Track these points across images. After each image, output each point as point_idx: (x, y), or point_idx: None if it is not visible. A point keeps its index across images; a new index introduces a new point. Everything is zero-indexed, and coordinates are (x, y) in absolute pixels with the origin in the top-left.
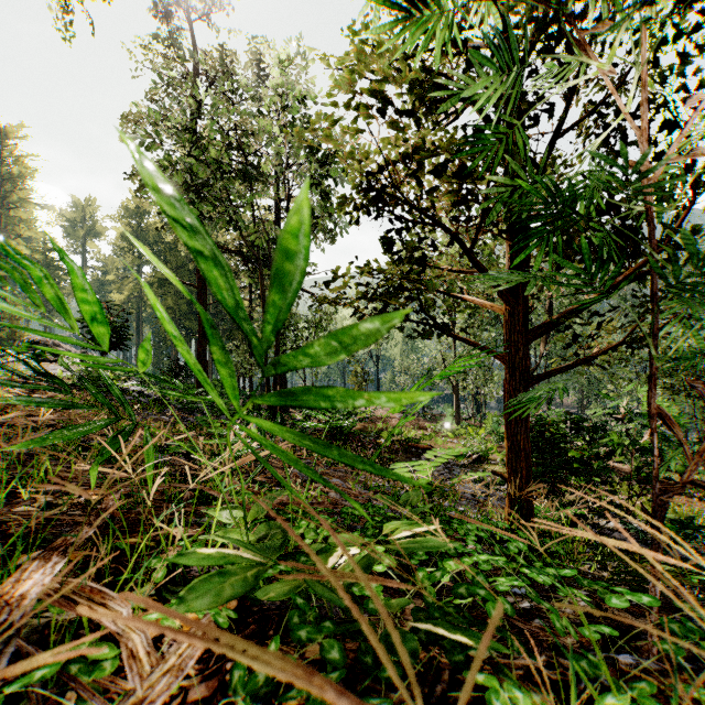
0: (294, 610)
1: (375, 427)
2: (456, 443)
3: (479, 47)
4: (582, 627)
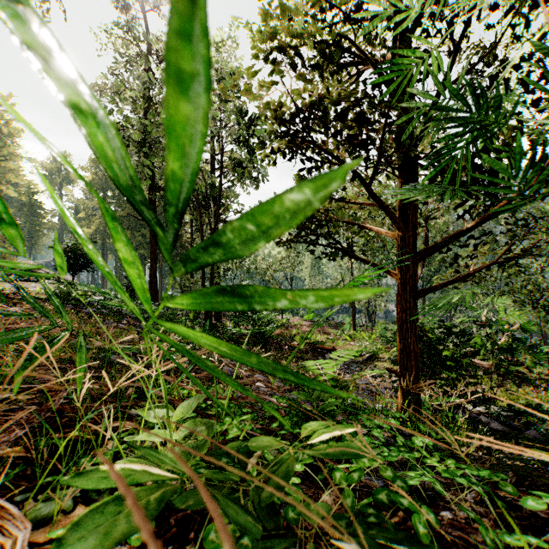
0: (211, 524)
1: (289, 333)
2: (353, 345)
3: (377, 16)
4: (503, 533)
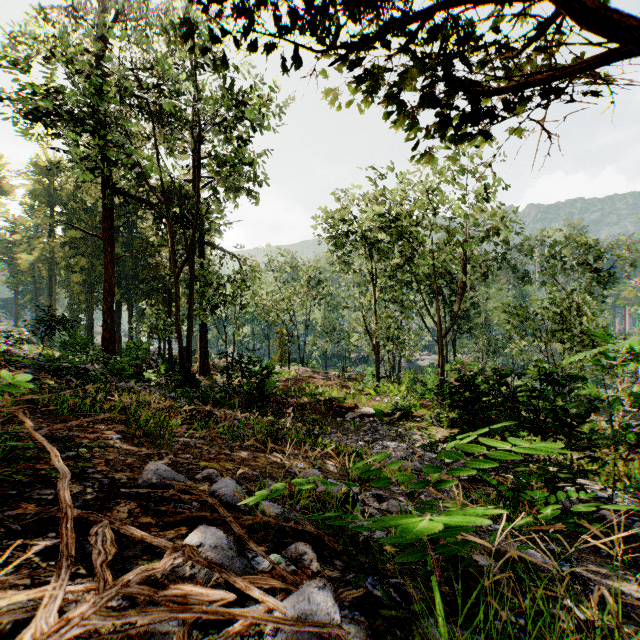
0: None
1: (298, 387)
2: (379, 400)
3: None
4: None
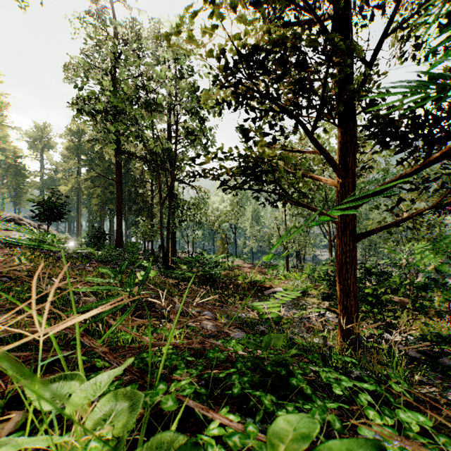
0: None
1: (233, 273)
2: (287, 283)
3: None
4: None
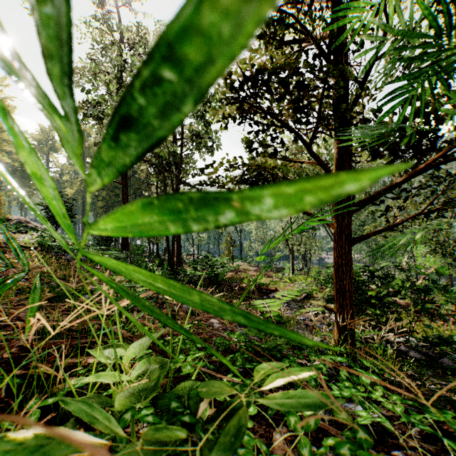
0: None
1: (239, 276)
2: (292, 286)
3: None
4: None
